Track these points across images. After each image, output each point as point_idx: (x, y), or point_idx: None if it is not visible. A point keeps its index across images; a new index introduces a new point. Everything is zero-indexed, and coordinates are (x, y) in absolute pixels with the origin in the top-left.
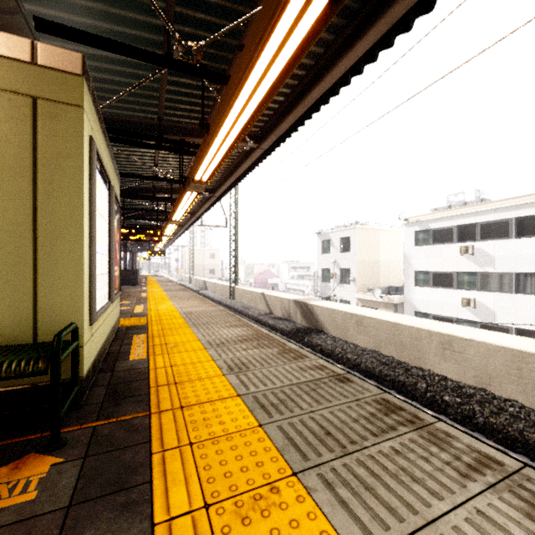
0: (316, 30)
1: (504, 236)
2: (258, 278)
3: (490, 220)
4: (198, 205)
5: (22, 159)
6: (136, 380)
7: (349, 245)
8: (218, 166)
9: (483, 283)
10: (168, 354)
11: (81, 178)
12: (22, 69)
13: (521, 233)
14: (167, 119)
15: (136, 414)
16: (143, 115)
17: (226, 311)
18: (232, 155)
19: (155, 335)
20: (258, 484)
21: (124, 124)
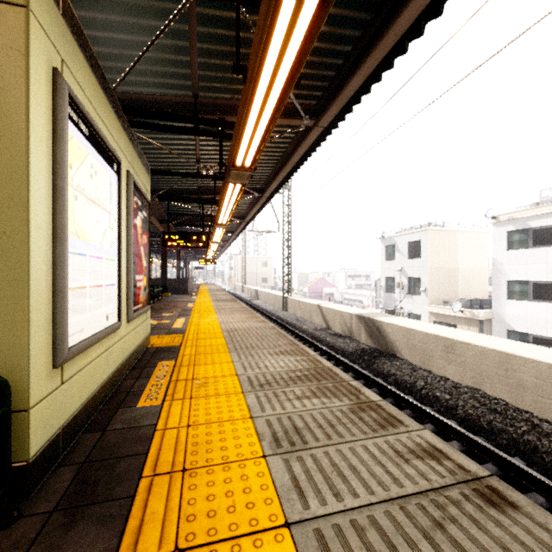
0: None
1: None
2: (313, 288)
3: None
4: (248, 208)
5: None
6: (128, 455)
7: (419, 250)
8: (263, 140)
9: None
10: (190, 400)
11: (25, 127)
12: None
13: None
14: (204, 96)
15: None
16: (176, 93)
17: (277, 329)
18: (284, 143)
19: (184, 363)
20: None
21: (154, 104)
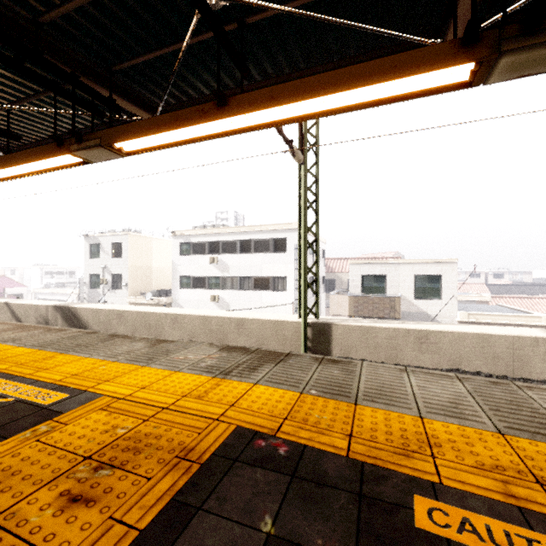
0: (74, 165)
1: (234, 251)
2: None
3: (227, 240)
4: None
5: None
6: None
7: (121, 251)
8: None
9: (223, 284)
10: None
11: None
12: None
13: (242, 251)
14: None
15: None
16: None
17: None
18: None
19: None
20: (45, 358)
21: None
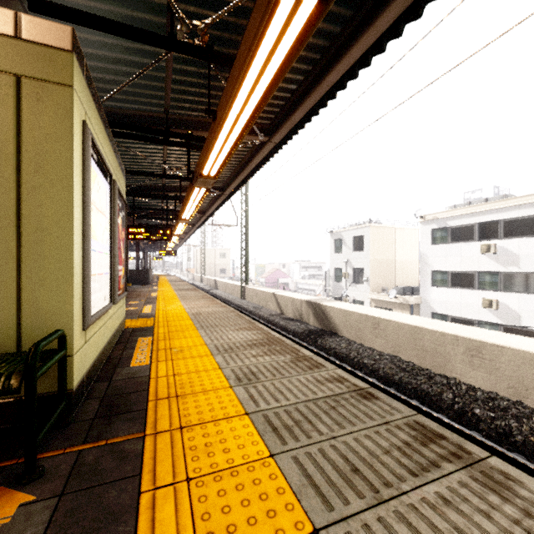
0: None
1: (530, 233)
2: (269, 278)
3: (514, 216)
4: (208, 203)
5: (4, 145)
6: (134, 392)
7: (362, 244)
8: (226, 159)
9: (507, 284)
10: (172, 361)
11: (71, 166)
12: (5, 44)
13: None
14: (174, 113)
15: (129, 435)
16: (149, 109)
17: (236, 312)
18: (242, 151)
19: (160, 338)
20: None
21: (130, 118)
